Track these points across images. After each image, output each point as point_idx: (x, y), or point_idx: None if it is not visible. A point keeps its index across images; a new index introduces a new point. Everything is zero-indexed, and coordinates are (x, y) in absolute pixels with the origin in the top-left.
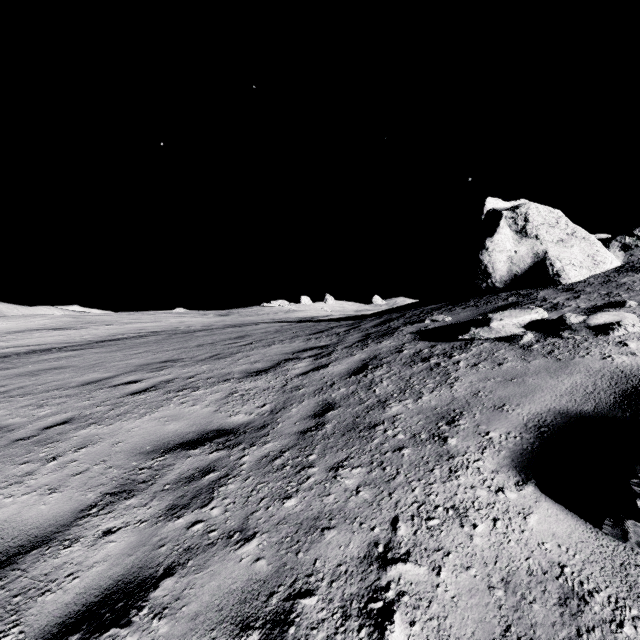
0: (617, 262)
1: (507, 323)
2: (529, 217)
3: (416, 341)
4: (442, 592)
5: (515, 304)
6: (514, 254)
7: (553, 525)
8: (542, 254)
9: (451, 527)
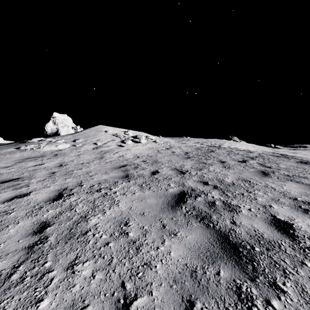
0: (73, 132)
1: (35, 140)
2: (56, 120)
3: (18, 143)
4: (1, 152)
5: (46, 138)
6: (52, 128)
7: (14, 150)
8: (58, 129)
9: (4, 151)
